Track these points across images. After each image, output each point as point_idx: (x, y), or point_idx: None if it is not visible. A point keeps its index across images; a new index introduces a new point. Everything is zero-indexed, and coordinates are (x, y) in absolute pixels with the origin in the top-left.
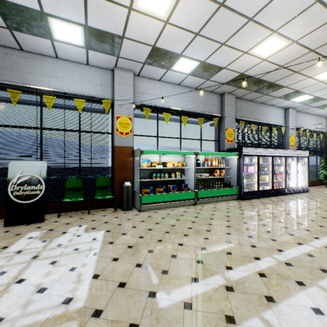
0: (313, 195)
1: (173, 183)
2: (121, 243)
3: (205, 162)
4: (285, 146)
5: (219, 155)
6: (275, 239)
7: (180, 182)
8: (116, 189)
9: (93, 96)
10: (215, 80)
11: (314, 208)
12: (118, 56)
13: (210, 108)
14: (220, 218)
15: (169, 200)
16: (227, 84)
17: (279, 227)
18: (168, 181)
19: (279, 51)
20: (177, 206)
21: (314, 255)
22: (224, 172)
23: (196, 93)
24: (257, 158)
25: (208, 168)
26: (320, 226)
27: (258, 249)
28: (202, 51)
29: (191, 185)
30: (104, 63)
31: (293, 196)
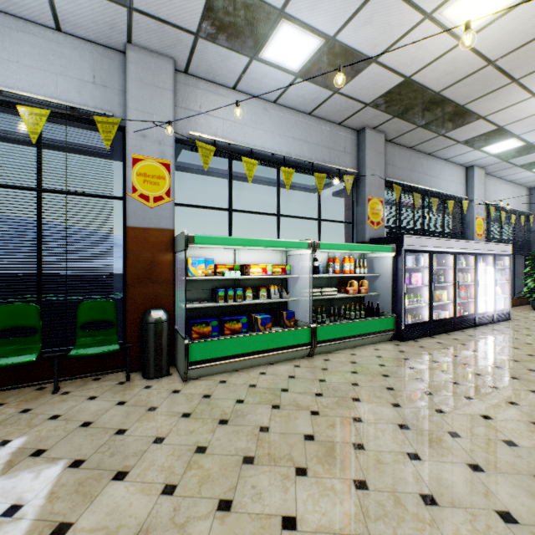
0: (524, 326)
1: (264, 310)
2: (93, 533)
3: (329, 264)
4: (468, 237)
5: (359, 249)
6: None
7: (277, 307)
8: (131, 327)
9: (73, 107)
10: (352, 94)
11: None
12: (130, 6)
13: (337, 157)
14: (376, 396)
15: (255, 349)
16: (374, 106)
17: (524, 422)
18: (254, 305)
19: (501, 16)
20: (272, 361)
21: None
22: (366, 285)
23: (310, 123)
24: (428, 256)
25: (334, 278)
26: None
27: (529, 532)
28: (331, 3)
29: (302, 312)
30: (100, 26)
31: (491, 329)
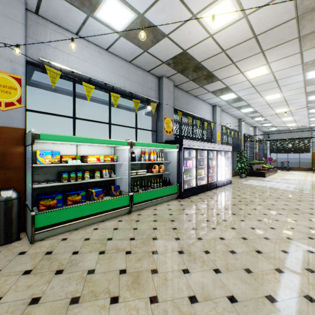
0: (237, 186)
1: (98, 185)
2: None
3: (141, 155)
4: (213, 141)
5: (159, 146)
6: (248, 268)
7: (108, 183)
8: None
9: None
10: (155, 54)
11: (249, 202)
12: None
13: (147, 91)
14: (166, 235)
15: (90, 213)
16: (167, 64)
17: (238, 238)
18: (91, 182)
19: (228, 26)
20: (103, 219)
21: (313, 295)
22: (163, 167)
23: (130, 68)
24: (195, 151)
25: (145, 163)
26: (271, 228)
27: (242, 306)
28: None
29: (125, 185)
30: None
31: (224, 189)
